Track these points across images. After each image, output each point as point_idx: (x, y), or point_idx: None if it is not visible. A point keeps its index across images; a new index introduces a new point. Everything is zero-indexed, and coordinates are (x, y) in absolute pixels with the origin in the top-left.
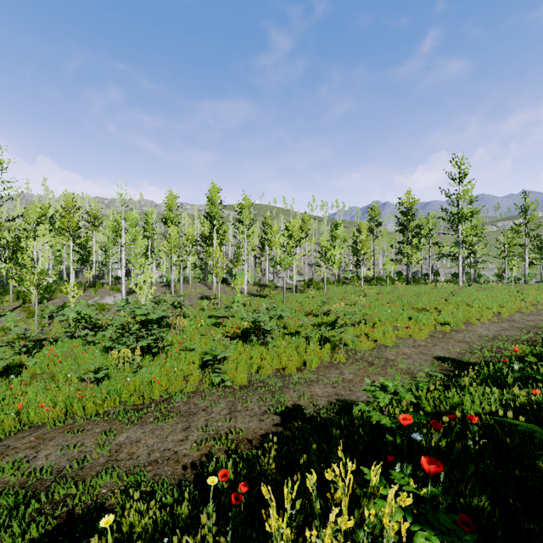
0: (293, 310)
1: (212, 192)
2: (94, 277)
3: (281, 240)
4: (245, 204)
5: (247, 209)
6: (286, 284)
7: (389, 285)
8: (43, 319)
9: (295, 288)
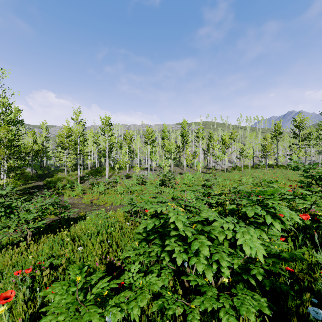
0: (224, 179)
1: (183, 123)
2: (131, 163)
3: (218, 146)
4: (200, 129)
5: (201, 130)
6: (221, 168)
7: (284, 169)
8: (123, 179)
9: (226, 170)
